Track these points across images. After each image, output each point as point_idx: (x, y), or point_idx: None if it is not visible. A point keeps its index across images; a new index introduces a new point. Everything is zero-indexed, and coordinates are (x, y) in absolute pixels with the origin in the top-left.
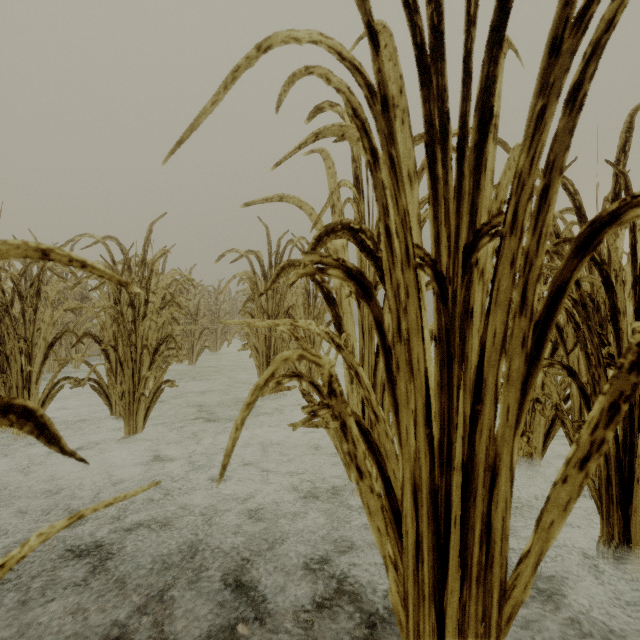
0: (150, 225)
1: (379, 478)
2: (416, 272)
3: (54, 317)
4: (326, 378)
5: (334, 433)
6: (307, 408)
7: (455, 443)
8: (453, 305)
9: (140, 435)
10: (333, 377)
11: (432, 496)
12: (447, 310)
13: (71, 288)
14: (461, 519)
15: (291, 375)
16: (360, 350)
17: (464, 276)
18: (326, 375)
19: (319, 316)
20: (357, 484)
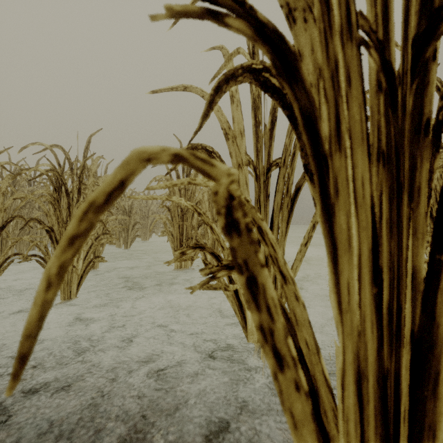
0: (89, 137)
1: None
2: (359, 52)
3: (5, 205)
4: (224, 199)
5: (232, 298)
6: (205, 270)
7: (404, 309)
8: (402, 116)
9: (74, 300)
10: (236, 198)
11: (380, 387)
12: (396, 120)
13: (12, 177)
14: (410, 413)
15: (194, 246)
16: None
17: (412, 81)
18: (224, 194)
19: None
20: (275, 377)
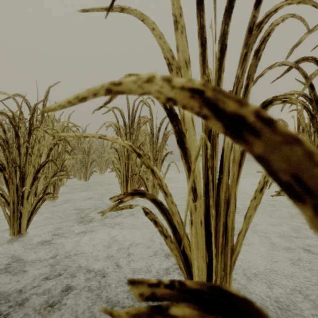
0: (47, 88)
1: None
2: None
3: None
4: None
5: (177, 252)
6: (138, 291)
7: None
8: None
9: (24, 235)
10: None
11: None
12: None
13: None
14: None
15: (132, 192)
16: (203, 167)
17: None
18: None
19: (160, 150)
20: None
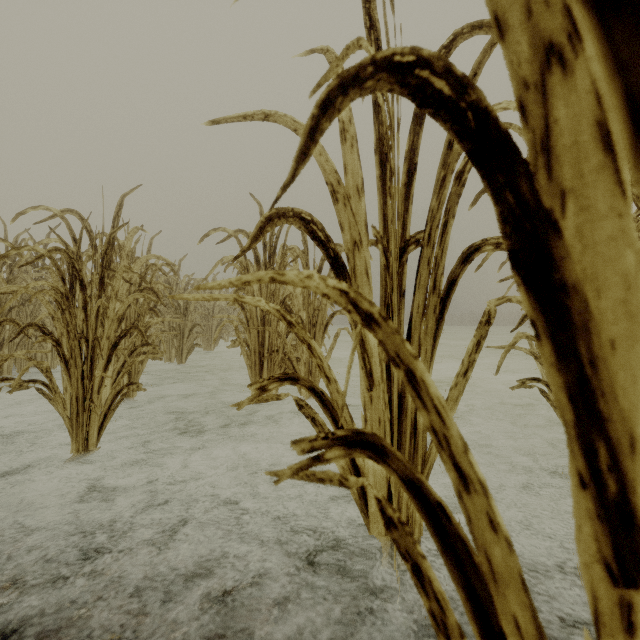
0: (120, 198)
1: (473, 630)
2: None
3: None
4: None
5: (344, 462)
6: (301, 445)
7: None
8: None
9: (93, 453)
10: None
11: None
12: None
13: None
14: None
15: (281, 377)
16: None
17: None
18: None
19: (321, 307)
20: None
